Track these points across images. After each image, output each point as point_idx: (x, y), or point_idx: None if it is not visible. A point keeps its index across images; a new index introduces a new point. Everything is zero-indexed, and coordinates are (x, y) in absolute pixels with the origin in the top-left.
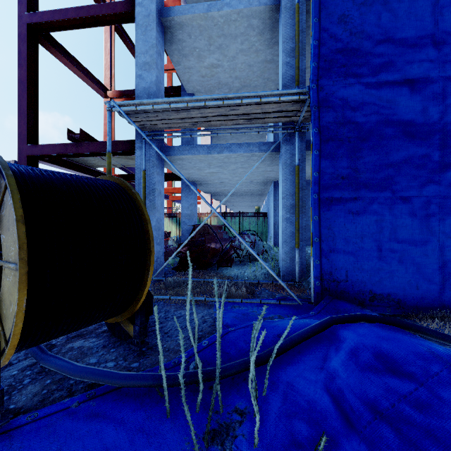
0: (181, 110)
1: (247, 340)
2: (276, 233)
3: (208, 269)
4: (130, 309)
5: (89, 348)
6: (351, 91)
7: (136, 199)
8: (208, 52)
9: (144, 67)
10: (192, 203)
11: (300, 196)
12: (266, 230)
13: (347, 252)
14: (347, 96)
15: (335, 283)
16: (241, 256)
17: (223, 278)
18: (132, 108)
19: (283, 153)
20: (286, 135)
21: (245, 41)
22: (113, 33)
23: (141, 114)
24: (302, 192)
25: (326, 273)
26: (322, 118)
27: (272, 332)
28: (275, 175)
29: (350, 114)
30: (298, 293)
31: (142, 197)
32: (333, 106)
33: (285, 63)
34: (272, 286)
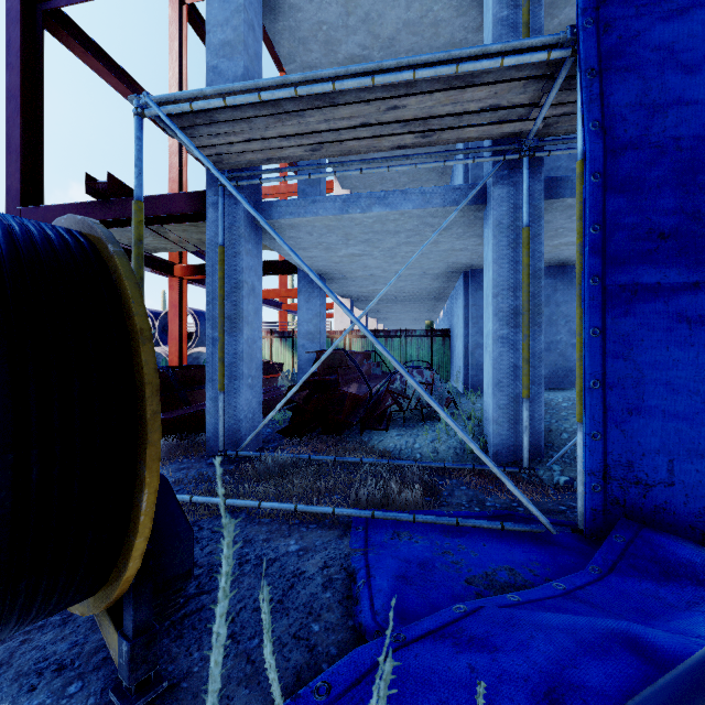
0: (286, 113)
1: (449, 699)
2: (469, 366)
3: (345, 433)
4: (103, 590)
5: (19, 673)
6: (682, 26)
7: (115, 269)
8: (344, 31)
9: (223, 51)
10: (316, 312)
11: (531, 291)
12: (446, 360)
13: (671, 415)
14: (672, 39)
15: (641, 488)
16: (406, 409)
17: (373, 455)
18: (182, 107)
19: (495, 205)
20: (501, 168)
21: (414, 1)
22: (184, 25)
23: (207, 128)
24: (535, 283)
25: (618, 464)
26: (607, 96)
27: (525, 676)
28: (468, 258)
29: (680, 82)
30: (534, 496)
31: (218, 298)
32: (636, 65)
33: (499, 21)
34: (472, 475)
